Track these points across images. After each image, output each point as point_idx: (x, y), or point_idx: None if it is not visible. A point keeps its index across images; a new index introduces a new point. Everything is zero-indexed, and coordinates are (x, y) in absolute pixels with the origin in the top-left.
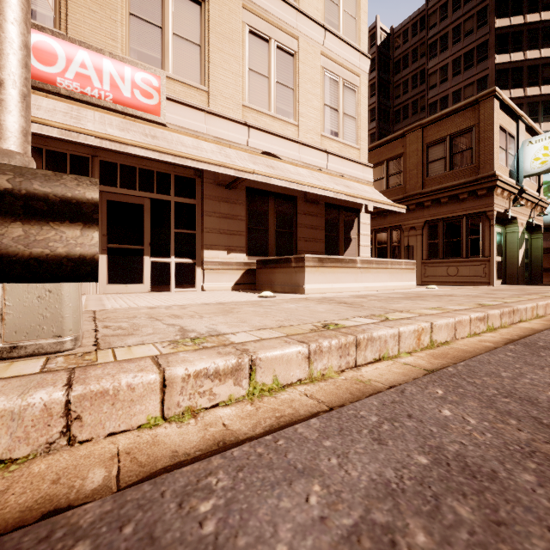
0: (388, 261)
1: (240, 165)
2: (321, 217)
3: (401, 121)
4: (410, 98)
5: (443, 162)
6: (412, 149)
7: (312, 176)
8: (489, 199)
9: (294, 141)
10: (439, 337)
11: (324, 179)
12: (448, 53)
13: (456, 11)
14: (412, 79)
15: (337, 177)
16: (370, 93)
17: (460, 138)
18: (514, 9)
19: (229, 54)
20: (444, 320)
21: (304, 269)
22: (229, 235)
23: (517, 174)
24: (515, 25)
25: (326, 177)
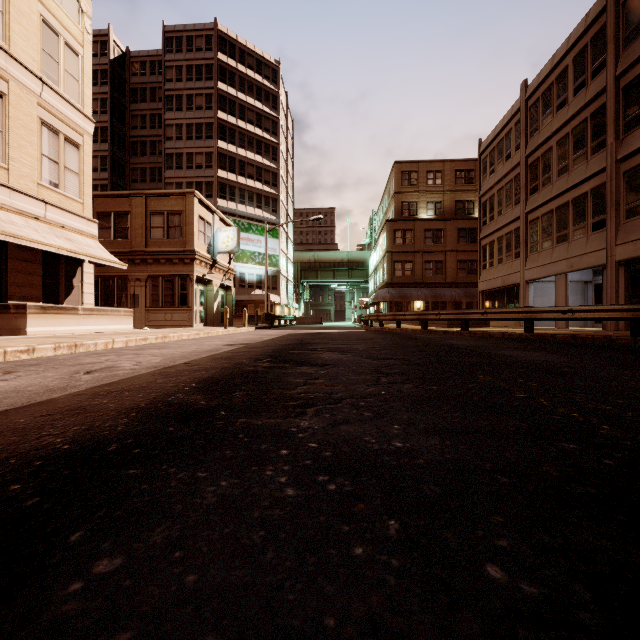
0: (108, 309)
1: None
2: (39, 264)
3: (139, 156)
4: (148, 136)
5: (162, 231)
6: (138, 211)
7: (29, 226)
8: (192, 267)
9: (4, 185)
10: (118, 346)
11: (43, 230)
12: (183, 115)
13: (190, 81)
14: (150, 117)
15: (58, 228)
16: (101, 108)
17: (174, 216)
18: (230, 110)
19: None
20: (121, 339)
21: (27, 315)
22: None
23: (214, 250)
24: (231, 123)
25: (45, 227)
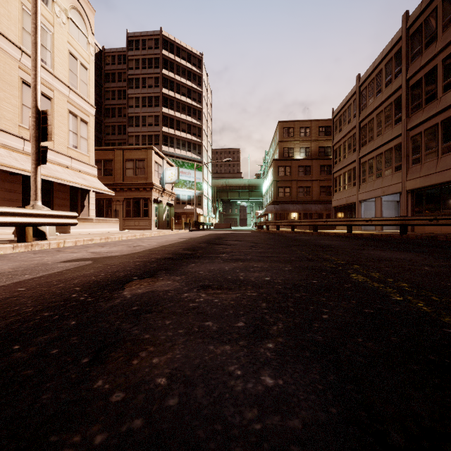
0: (107, 219)
1: (28, 167)
2: (68, 193)
3: (111, 117)
4: (117, 104)
5: (133, 171)
6: (118, 159)
7: (65, 172)
8: (151, 193)
9: (52, 150)
10: (124, 239)
11: (71, 174)
12: (140, 91)
13: (144, 69)
14: (118, 92)
15: (77, 172)
16: None
17: (140, 162)
18: (171, 87)
19: (10, 94)
20: (125, 235)
21: None
22: (11, 201)
23: (163, 182)
24: (171, 96)
25: (72, 172)
